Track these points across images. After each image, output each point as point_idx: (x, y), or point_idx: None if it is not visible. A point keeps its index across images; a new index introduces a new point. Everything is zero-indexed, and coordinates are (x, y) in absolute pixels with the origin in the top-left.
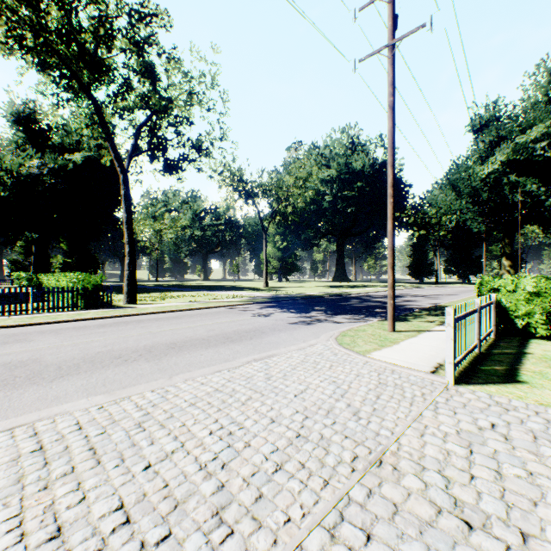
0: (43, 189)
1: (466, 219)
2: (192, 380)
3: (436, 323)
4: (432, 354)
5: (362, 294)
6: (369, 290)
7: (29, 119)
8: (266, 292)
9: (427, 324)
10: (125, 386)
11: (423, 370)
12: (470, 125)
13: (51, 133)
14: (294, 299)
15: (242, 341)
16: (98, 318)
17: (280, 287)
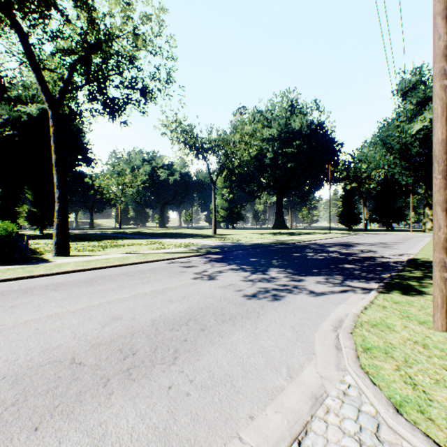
0: None
1: (393, 173)
2: None
3: None
4: None
5: (310, 242)
6: (313, 238)
7: None
8: (214, 239)
9: None
10: None
11: None
12: (398, 88)
13: (11, 90)
14: (244, 248)
15: (150, 372)
16: None
17: (227, 235)
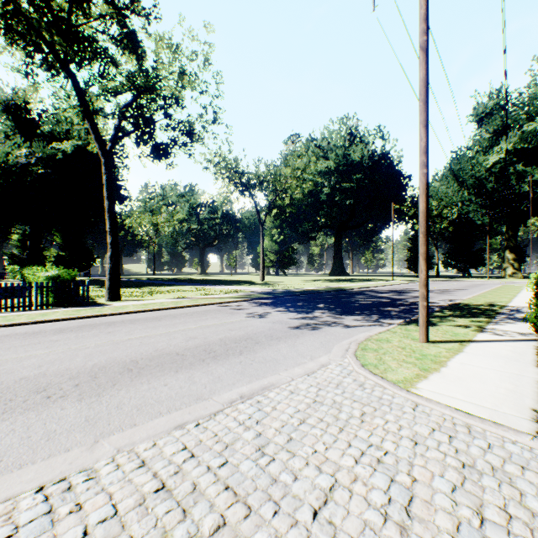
0: (32, 180)
1: (468, 211)
2: (127, 453)
3: (473, 328)
4: (510, 387)
5: (365, 289)
6: (371, 284)
7: (18, 107)
8: (263, 286)
9: (463, 330)
10: (2, 468)
11: (522, 429)
12: (473, 114)
13: (42, 123)
14: (293, 294)
15: (228, 357)
16: (63, 320)
17: (277, 281)
